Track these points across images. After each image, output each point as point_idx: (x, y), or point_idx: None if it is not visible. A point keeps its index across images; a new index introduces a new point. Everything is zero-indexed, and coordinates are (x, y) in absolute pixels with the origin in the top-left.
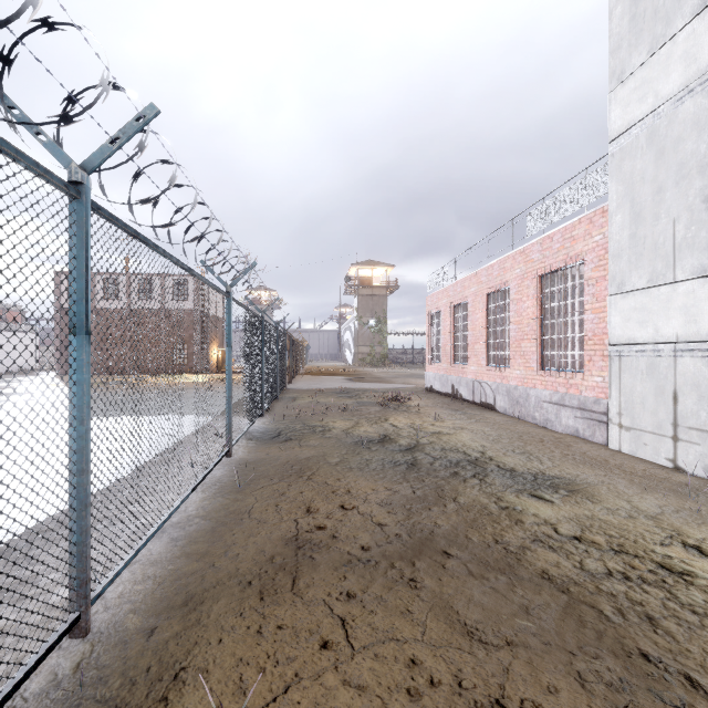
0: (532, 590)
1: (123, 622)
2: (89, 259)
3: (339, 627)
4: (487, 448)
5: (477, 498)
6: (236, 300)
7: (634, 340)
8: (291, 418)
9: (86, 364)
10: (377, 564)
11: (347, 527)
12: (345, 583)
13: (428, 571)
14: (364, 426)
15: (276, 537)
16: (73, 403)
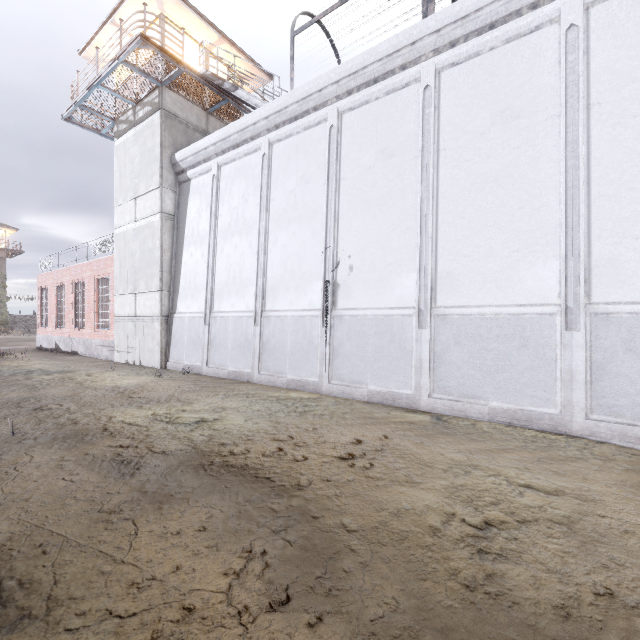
0: (16, 386)
1: None
2: None
3: None
4: (45, 367)
5: (17, 378)
6: None
7: (121, 315)
8: None
9: None
10: None
11: None
12: None
13: None
14: None
15: None
16: None
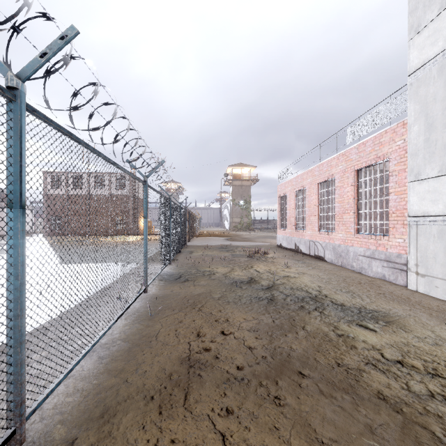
0: (372, 409)
1: (52, 432)
2: (23, 149)
3: (220, 443)
4: (322, 288)
5: (319, 327)
6: (151, 186)
7: (428, 213)
8: (189, 265)
9: (21, 231)
10: (249, 383)
11: (226, 349)
12: (225, 400)
13: (288, 389)
14: (237, 271)
15: (174, 357)
16: (10, 262)
